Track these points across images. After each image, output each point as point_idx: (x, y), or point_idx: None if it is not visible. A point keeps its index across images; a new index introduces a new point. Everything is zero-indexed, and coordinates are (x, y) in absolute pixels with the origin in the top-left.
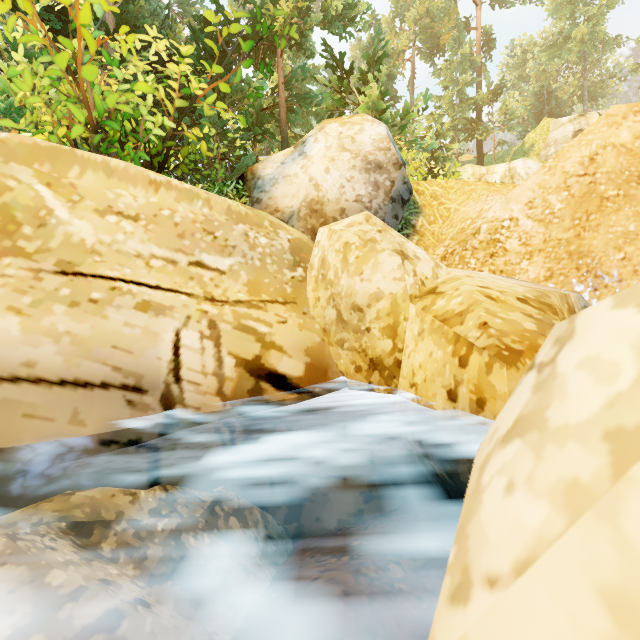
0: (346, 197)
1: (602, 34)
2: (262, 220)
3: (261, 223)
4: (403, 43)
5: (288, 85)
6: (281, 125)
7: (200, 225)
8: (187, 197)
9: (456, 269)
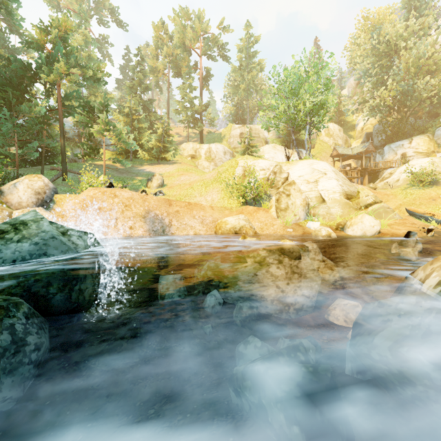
0: (28, 201)
1: (254, 88)
2: None
3: None
4: (161, 66)
5: (67, 99)
6: (59, 123)
7: None
8: None
9: None
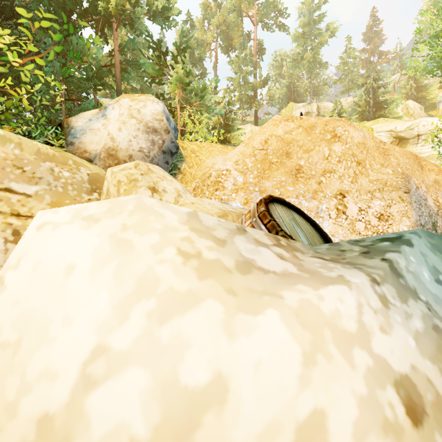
0: (133, 148)
1: (319, 59)
2: (67, 160)
3: (66, 162)
4: (209, 38)
5: (123, 52)
6: (116, 80)
7: (11, 162)
8: (0, 141)
9: (192, 198)
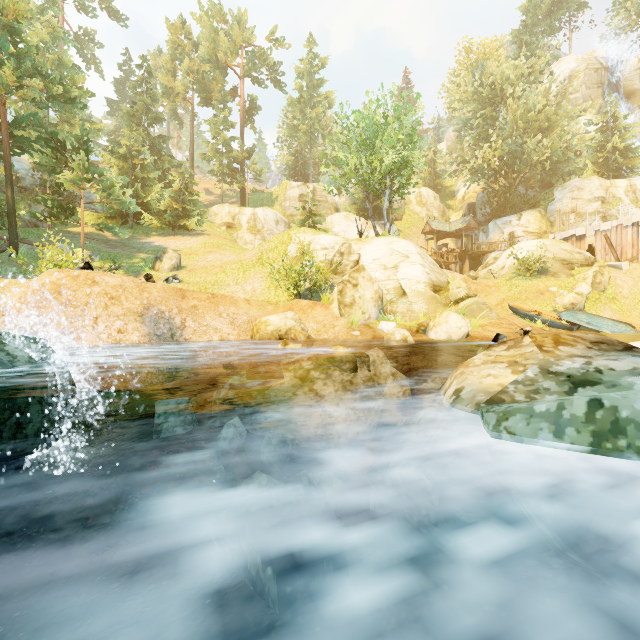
0: None
1: (320, 131)
2: None
3: None
4: (180, 87)
5: (19, 126)
6: (5, 164)
7: None
8: None
9: None
